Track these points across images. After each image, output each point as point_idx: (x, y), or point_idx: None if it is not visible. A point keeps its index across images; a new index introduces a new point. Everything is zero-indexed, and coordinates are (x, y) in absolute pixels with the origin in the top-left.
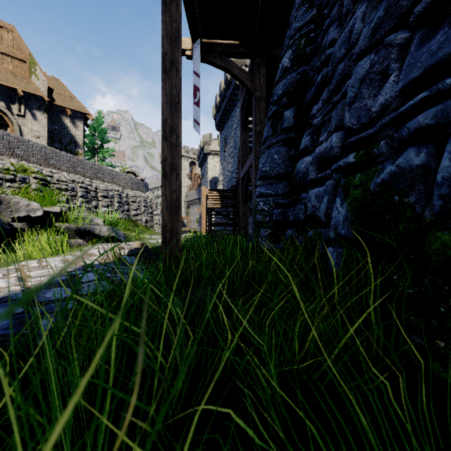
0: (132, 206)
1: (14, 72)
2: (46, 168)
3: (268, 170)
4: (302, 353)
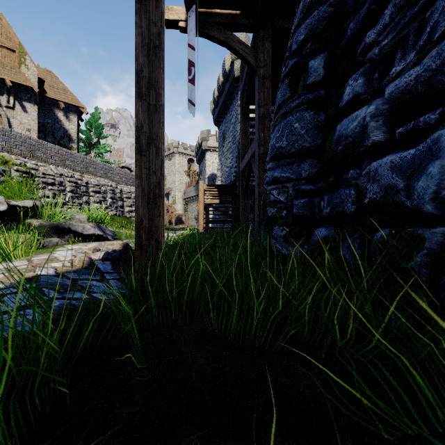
0: (126, 202)
1: (2, 62)
2: (31, 161)
3: (285, 146)
4: None
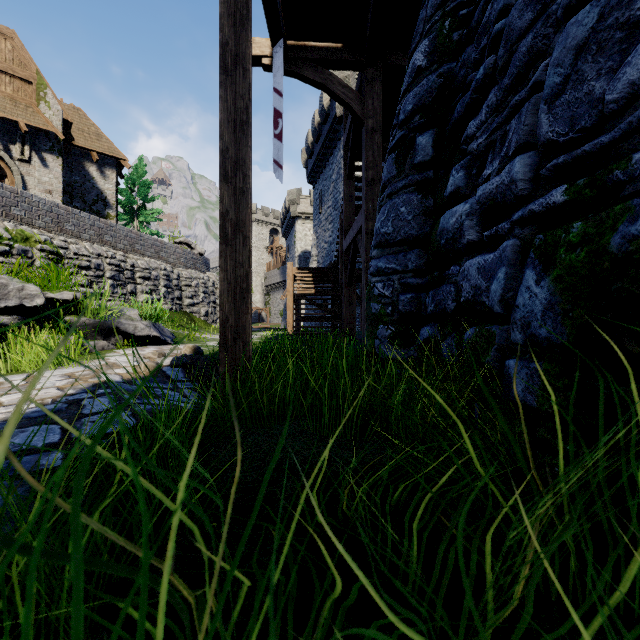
0: (185, 292)
1: (14, 98)
2: (59, 236)
3: (391, 232)
4: (505, 612)
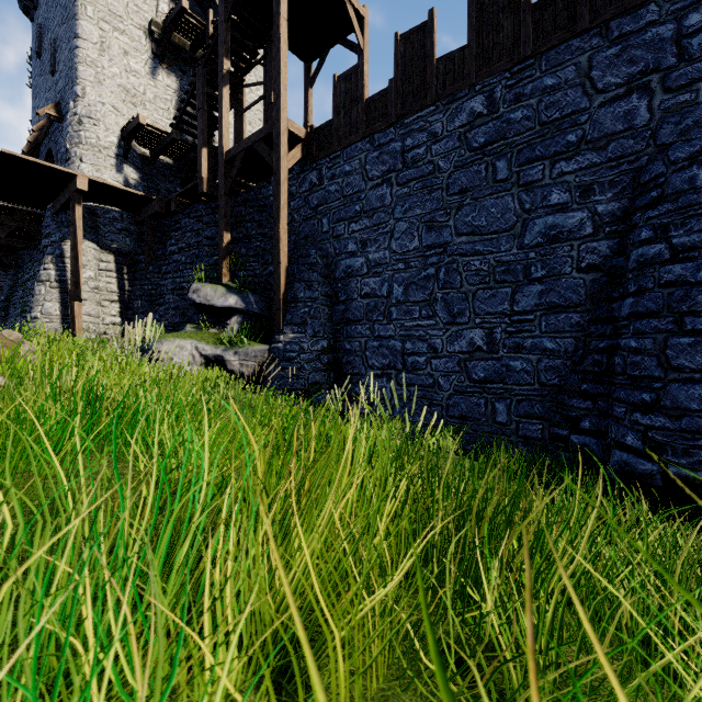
0: None
1: None
2: None
3: None
4: None
